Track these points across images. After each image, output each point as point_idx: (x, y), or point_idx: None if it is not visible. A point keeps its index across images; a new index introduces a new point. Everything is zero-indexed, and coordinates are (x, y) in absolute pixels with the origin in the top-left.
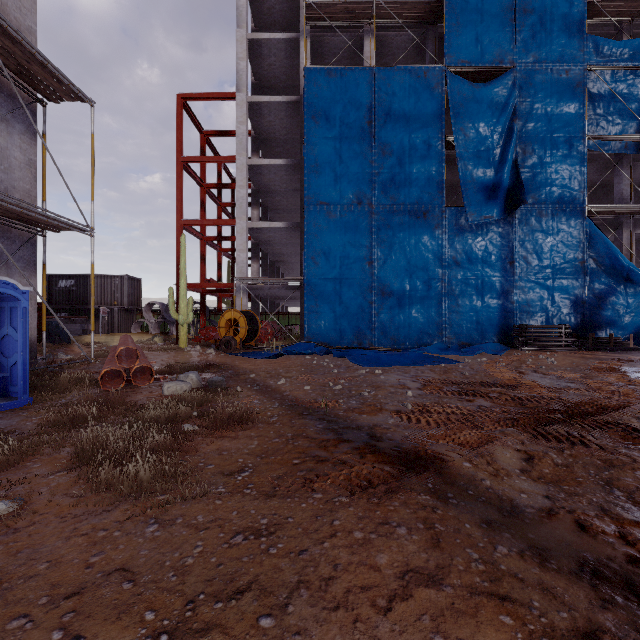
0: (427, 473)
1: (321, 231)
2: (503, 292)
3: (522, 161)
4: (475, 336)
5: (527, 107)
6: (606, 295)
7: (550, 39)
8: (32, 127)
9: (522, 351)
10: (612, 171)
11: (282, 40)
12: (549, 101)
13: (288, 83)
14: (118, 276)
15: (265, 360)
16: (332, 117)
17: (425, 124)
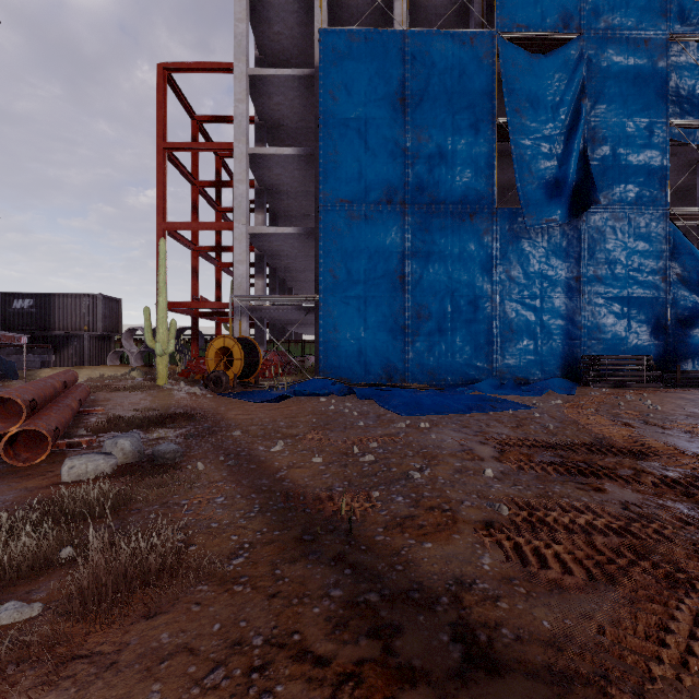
0: None
1: (341, 236)
2: (568, 315)
3: (591, 151)
4: (533, 369)
5: (597, 84)
6: (693, 319)
7: (625, 0)
8: None
9: (596, 389)
10: (692, 170)
11: None
12: (624, 77)
13: (300, 59)
14: (89, 295)
15: (263, 404)
16: (355, 92)
17: (471, 103)
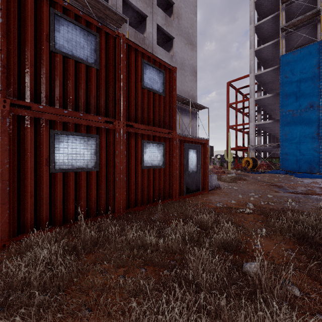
0: (275, 186)
1: (288, 123)
2: None
3: None
4: None
5: None
6: None
7: None
8: (196, 117)
9: None
10: None
11: (270, 44)
12: None
13: (275, 55)
14: None
15: (258, 174)
16: (295, 72)
17: None
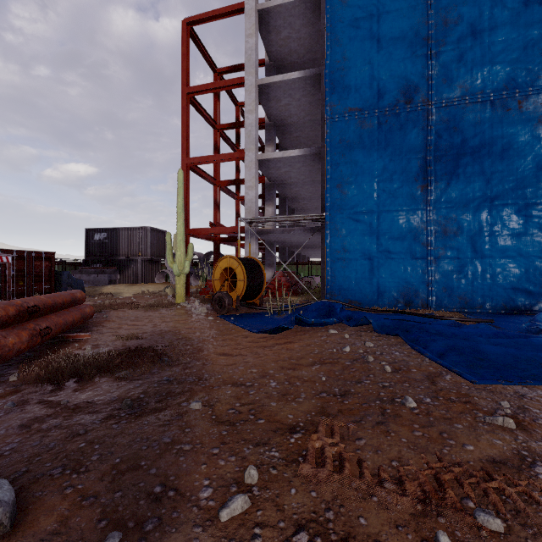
0: None
1: (349, 148)
2: None
3: None
4: None
5: None
6: None
7: None
8: None
9: None
10: None
11: None
12: None
13: None
14: (142, 228)
15: (260, 336)
16: None
17: None
